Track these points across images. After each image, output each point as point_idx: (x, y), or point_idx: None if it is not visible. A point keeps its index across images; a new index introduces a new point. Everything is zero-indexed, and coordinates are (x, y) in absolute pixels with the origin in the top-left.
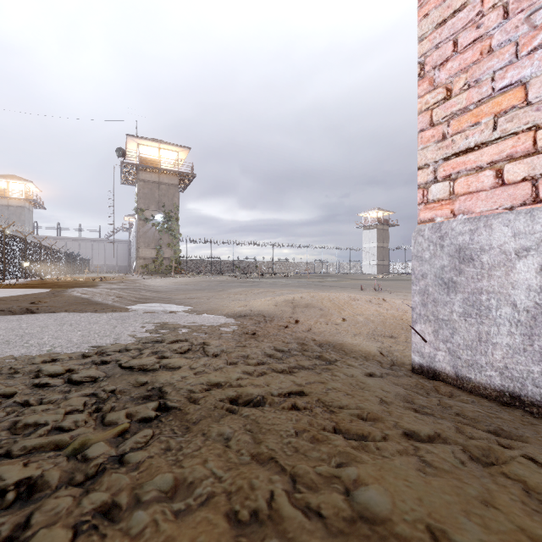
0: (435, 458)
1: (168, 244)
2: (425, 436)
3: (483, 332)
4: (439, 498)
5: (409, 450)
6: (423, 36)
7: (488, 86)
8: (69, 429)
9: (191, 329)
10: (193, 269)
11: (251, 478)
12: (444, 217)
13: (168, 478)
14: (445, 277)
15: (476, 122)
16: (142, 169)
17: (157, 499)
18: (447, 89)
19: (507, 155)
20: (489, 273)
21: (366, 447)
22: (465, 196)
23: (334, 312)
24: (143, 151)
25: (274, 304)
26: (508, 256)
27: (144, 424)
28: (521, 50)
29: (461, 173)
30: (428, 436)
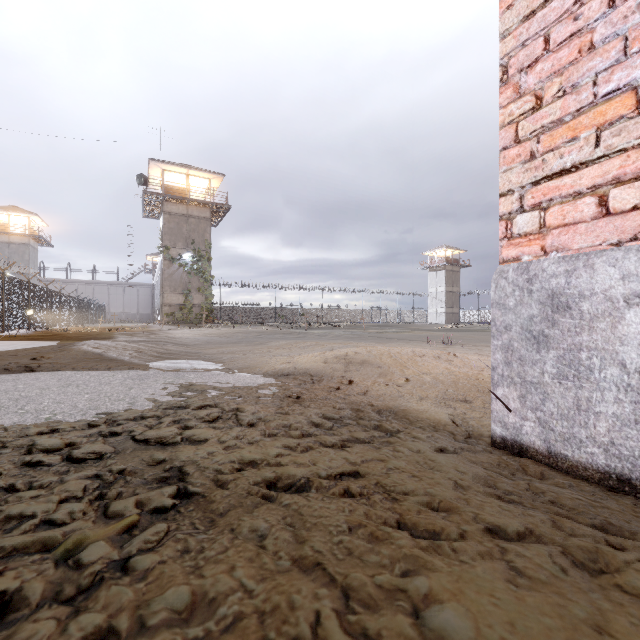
0: (528, 564)
1: (198, 288)
2: (513, 533)
3: (582, 398)
4: (537, 622)
5: (494, 552)
6: (507, 32)
7: (588, 92)
8: (63, 523)
9: (223, 392)
10: (228, 318)
11: (290, 592)
12: (532, 255)
13: (184, 592)
14: (534, 329)
15: (573, 137)
16: (168, 200)
17: (167, 623)
18: (536, 96)
19: (613, 177)
20: (590, 325)
21: (439, 548)
22: (559, 228)
23: (396, 371)
24: (169, 178)
25: (323, 360)
26: (615, 303)
27: (157, 516)
28: (631, 46)
29: (555, 200)
30: (518, 533)
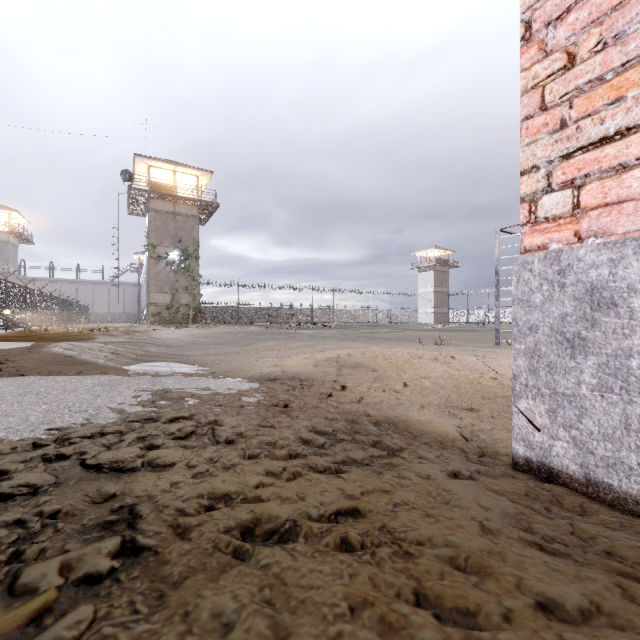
0: None
1: (185, 287)
2: (575, 611)
3: (633, 416)
4: None
5: None
6: None
7: (638, 41)
8: None
9: (201, 400)
10: (217, 318)
11: None
12: (563, 242)
13: None
14: (567, 331)
15: (617, 97)
16: (154, 197)
17: None
18: (568, 53)
19: None
20: None
21: None
22: (598, 209)
23: (392, 375)
24: (155, 174)
25: (314, 363)
26: None
27: (86, 590)
28: None
29: (592, 175)
30: (581, 611)
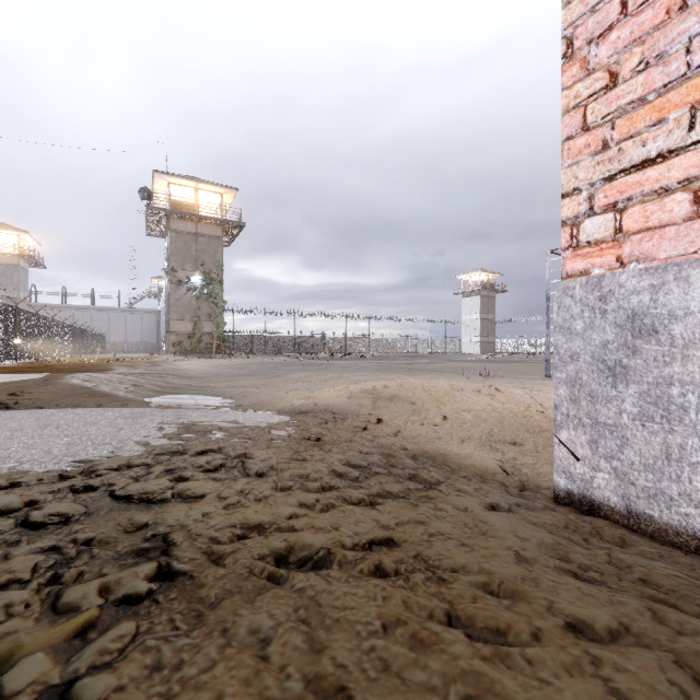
0: (635, 684)
1: (208, 314)
2: (604, 631)
3: (673, 445)
4: None
5: (584, 664)
6: None
7: (679, 62)
8: None
9: (229, 433)
10: (242, 348)
11: None
12: (605, 267)
13: None
14: (608, 359)
15: (659, 119)
16: (174, 216)
17: None
18: (611, 72)
19: None
20: (684, 354)
21: (507, 659)
22: (640, 234)
23: (431, 408)
24: (175, 192)
25: (348, 396)
26: None
27: (126, 609)
28: None
29: (635, 199)
30: (609, 631)
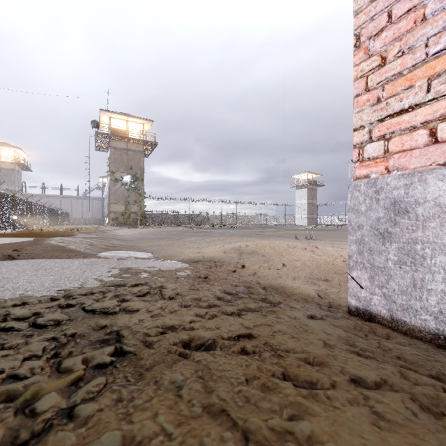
0: (387, 409)
1: (134, 200)
2: (372, 383)
3: (417, 279)
4: None
5: (359, 399)
6: (359, 10)
7: (421, 52)
8: (24, 377)
9: (151, 274)
10: (156, 221)
11: (202, 436)
12: (378, 173)
13: (116, 436)
14: (380, 228)
15: (410, 85)
16: (113, 138)
17: None
18: (382, 57)
19: (441, 115)
20: (423, 225)
21: (316, 396)
22: (399, 153)
23: (275, 258)
24: (114, 123)
25: (223, 251)
26: (443, 208)
27: (99, 371)
28: None
29: (396, 132)
30: (375, 383)
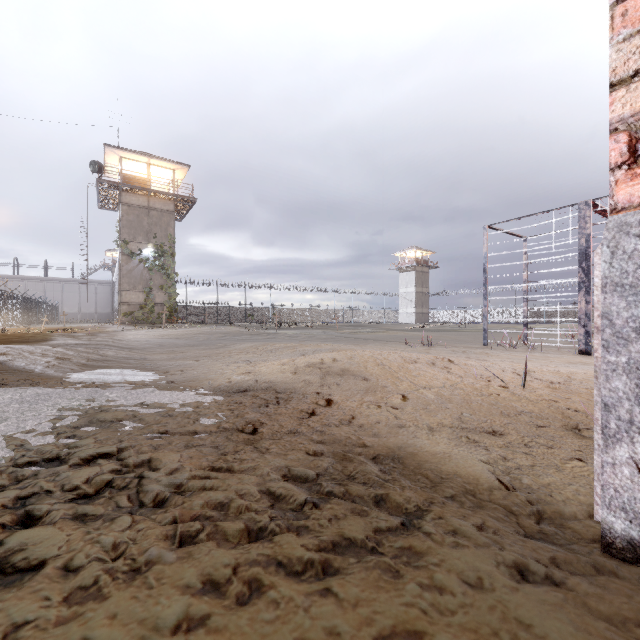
0: None
1: (160, 286)
2: None
3: None
4: None
5: None
6: None
7: None
8: None
9: (143, 424)
10: (195, 318)
11: None
12: None
13: None
14: None
15: None
16: (126, 190)
17: None
18: None
19: None
20: None
21: None
22: None
23: (387, 385)
24: (128, 167)
25: (293, 371)
26: None
27: None
28: None
29: None
30: None
